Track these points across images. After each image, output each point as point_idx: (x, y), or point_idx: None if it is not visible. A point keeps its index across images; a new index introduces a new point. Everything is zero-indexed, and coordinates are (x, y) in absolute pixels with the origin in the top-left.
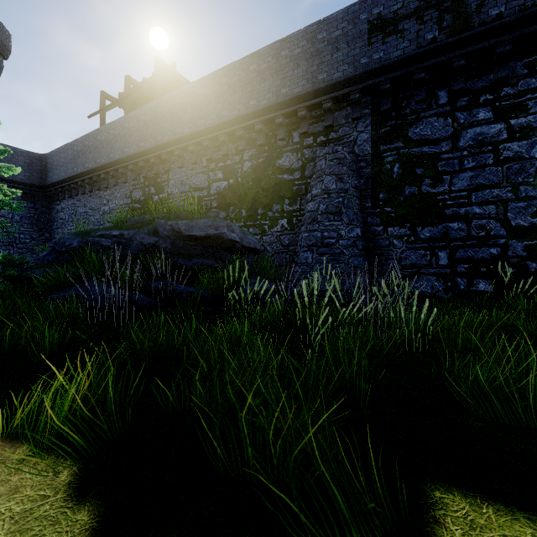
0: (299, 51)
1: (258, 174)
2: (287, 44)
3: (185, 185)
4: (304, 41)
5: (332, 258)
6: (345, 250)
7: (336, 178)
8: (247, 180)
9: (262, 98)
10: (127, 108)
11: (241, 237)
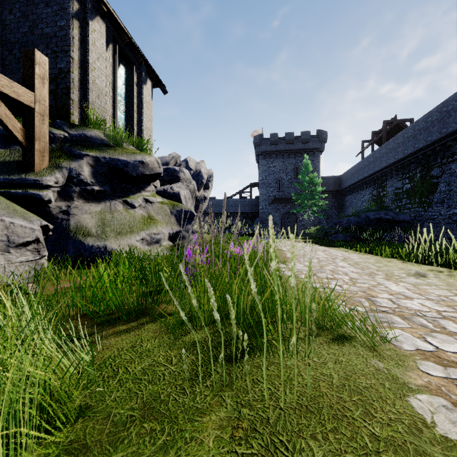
0: (435, 118)
1: (423, 180)
2: (430, 115)
3: (392, 187)
4: (436, 113)
5: (433, 225)
6: (441, 221)
7: (446, 184)
8: (418, 183)
9: (420, 143)
10: (372, 148)
11: (393, 216)
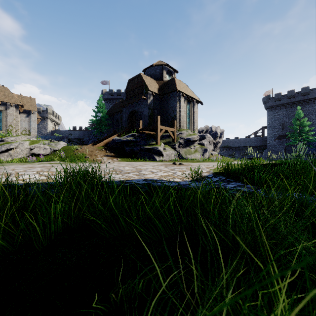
0: None
1: None
2: None
3: None
4: None
5: None
6: None
7: None
8: None
9: None
10: None
11: None
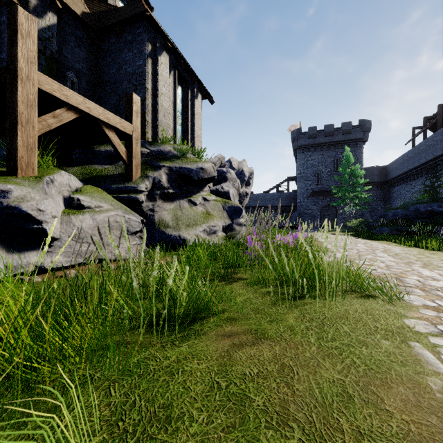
0: None
1: None
2: None
3: None
4: None
5: None
6: None
7: None
8: None
9: None
10: (424, 135)
11: None
